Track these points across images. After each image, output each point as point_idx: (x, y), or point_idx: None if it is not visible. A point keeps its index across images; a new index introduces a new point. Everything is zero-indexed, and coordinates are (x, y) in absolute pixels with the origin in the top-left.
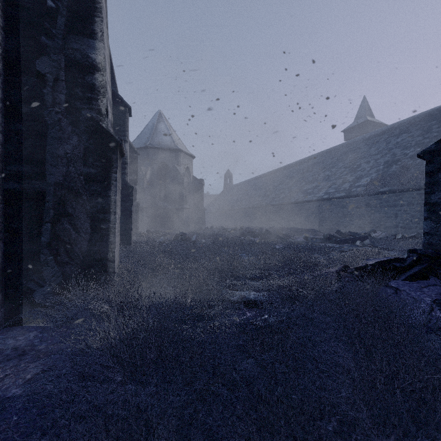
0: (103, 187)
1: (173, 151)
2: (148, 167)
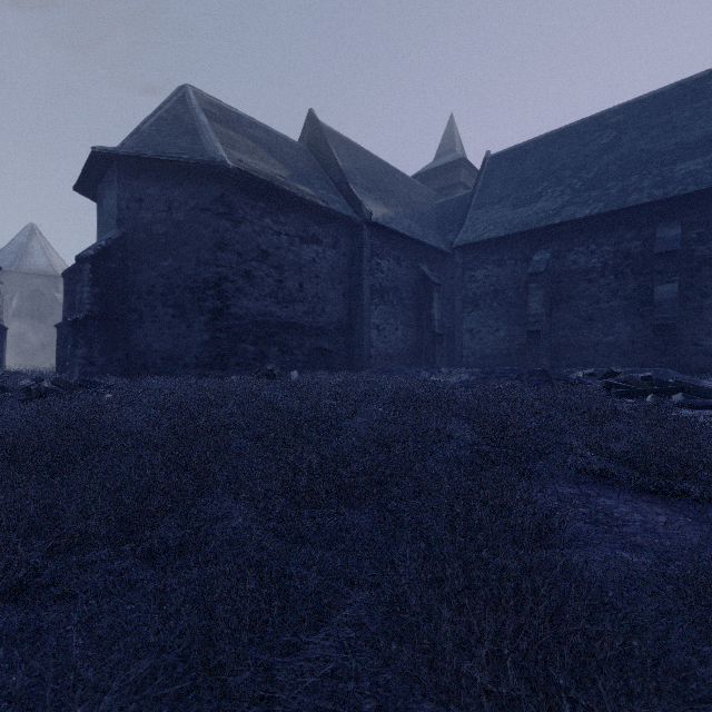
0: (1, 343)
1: (51, 277)
2: (15, 295)
